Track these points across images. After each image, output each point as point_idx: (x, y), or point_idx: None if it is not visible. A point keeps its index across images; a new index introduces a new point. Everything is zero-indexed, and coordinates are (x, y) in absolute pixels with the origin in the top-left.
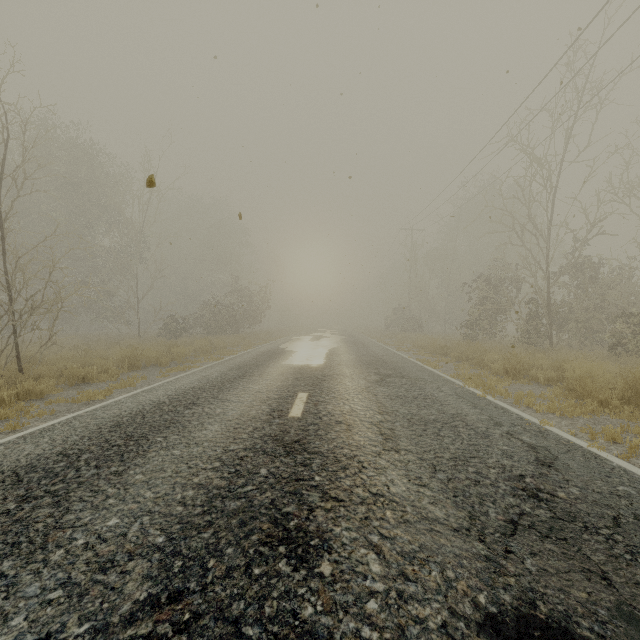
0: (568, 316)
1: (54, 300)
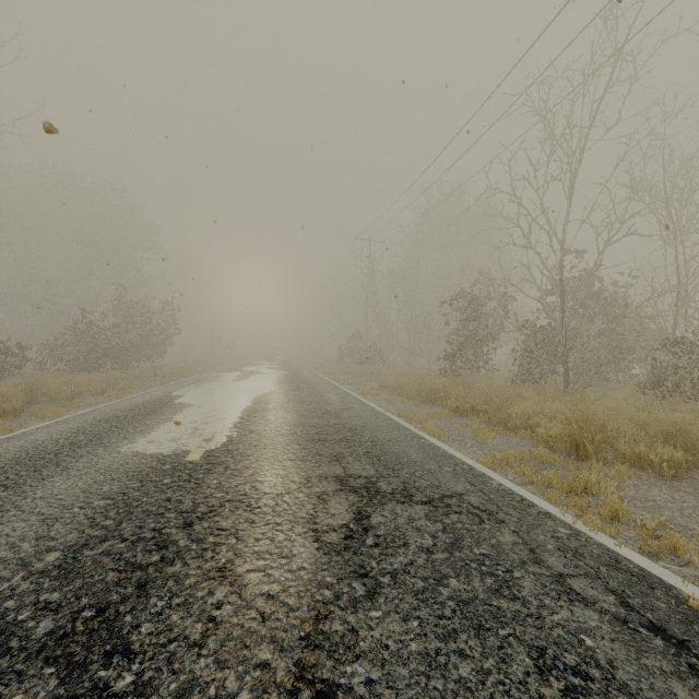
0: (571, 345)
1: None
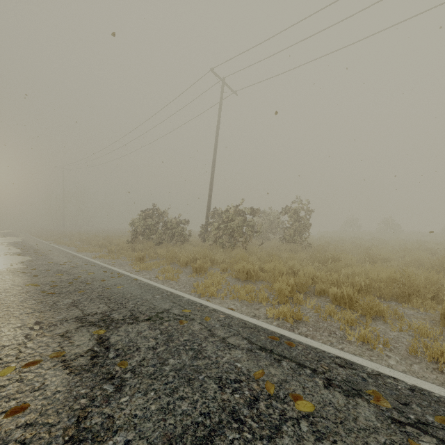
0: None
1: None
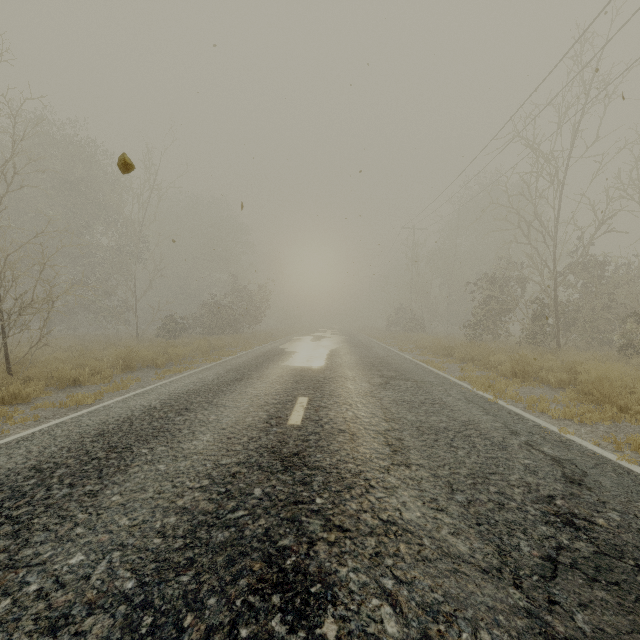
0: (575, 316)
1: (44, 299)
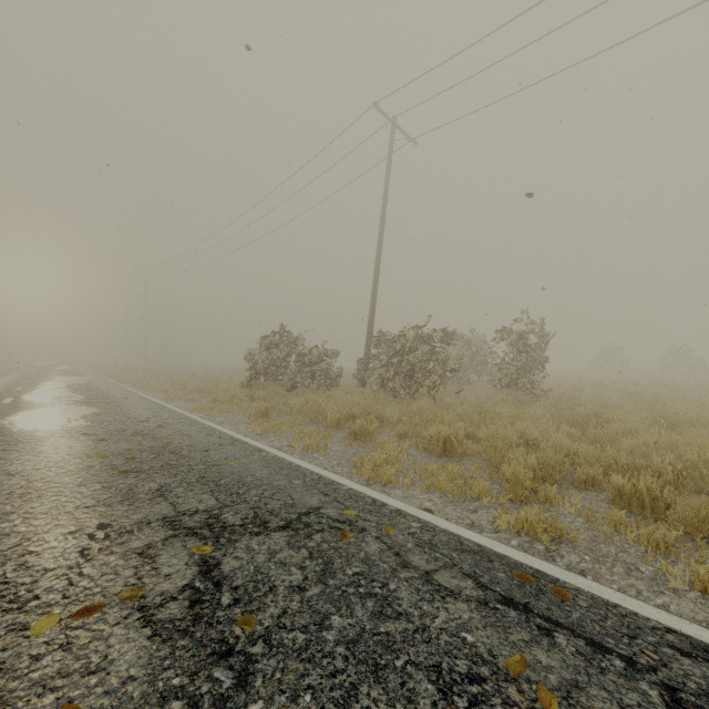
0: None
1: None
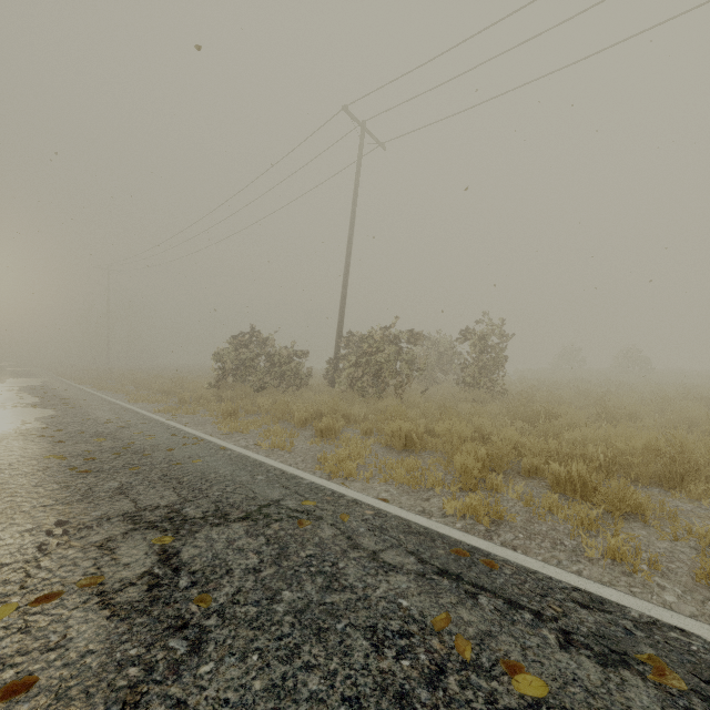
0: None
1: None
